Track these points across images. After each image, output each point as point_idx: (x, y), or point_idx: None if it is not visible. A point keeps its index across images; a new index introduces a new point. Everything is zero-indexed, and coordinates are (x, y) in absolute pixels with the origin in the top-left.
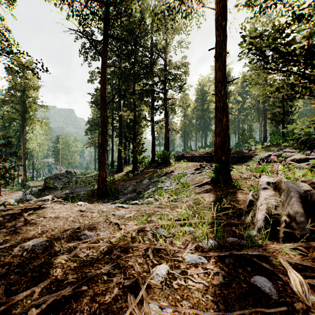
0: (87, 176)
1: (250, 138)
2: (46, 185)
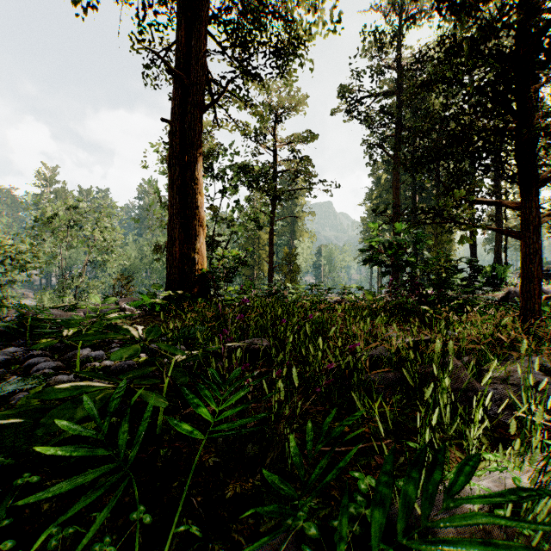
0: None
1: None
2: None
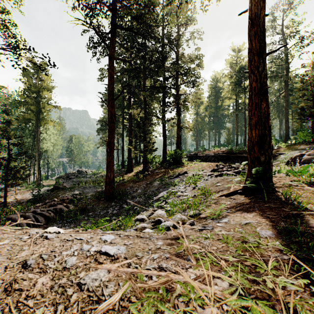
0: (97, 176)
1: None
2: (55, 185)
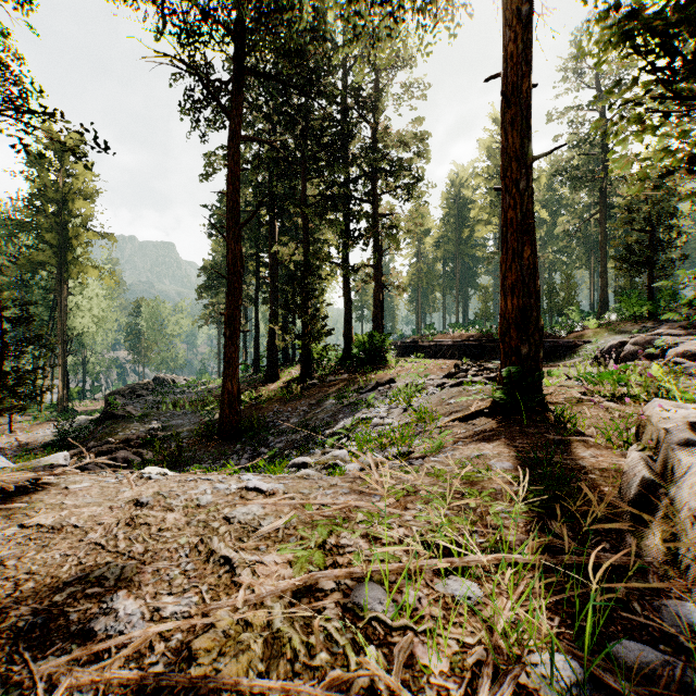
0: (200, 390)
1: (568, 303)
2: (106, 411)
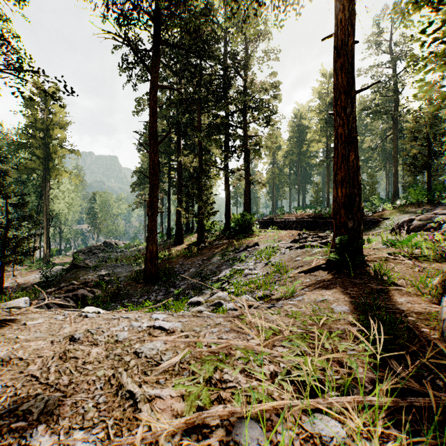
0: (133, 250)
1: (372, 193)
2: (73, 263)
